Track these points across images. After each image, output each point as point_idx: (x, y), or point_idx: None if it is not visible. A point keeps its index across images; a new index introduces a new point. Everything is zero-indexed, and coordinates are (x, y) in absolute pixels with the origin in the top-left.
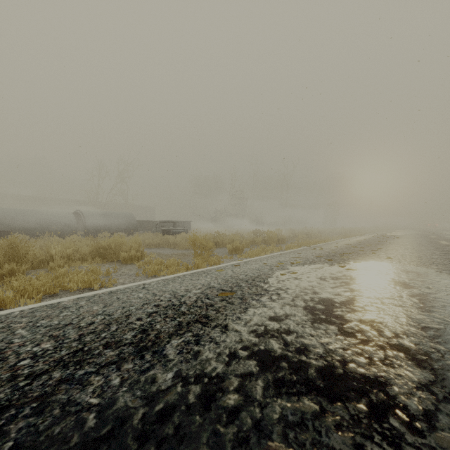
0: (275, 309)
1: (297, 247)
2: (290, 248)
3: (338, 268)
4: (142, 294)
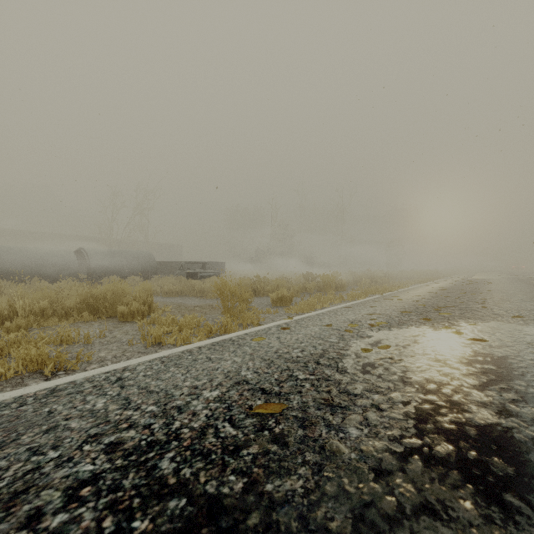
0: (393, 472)
1: (365, 297)
2: (354, 298)
3: (451, 335)
4: (103, 402)
